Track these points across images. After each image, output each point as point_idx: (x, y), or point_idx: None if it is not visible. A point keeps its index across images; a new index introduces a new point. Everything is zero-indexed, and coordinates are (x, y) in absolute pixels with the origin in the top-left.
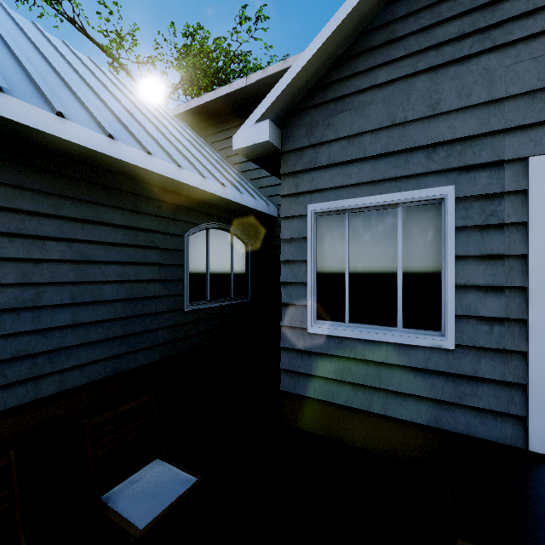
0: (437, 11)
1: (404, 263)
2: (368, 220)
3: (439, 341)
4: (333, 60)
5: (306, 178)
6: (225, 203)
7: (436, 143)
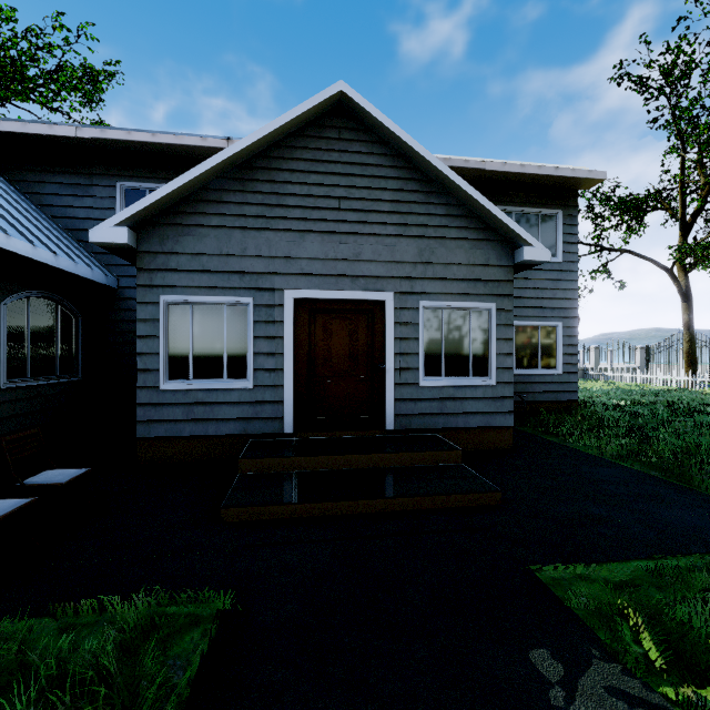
0: (246, 196)
1: (228, 340)
2: (206, 311)
3: (247, 385)
4: (181, 197)
5: (159, 275)
6: (53, 271)
7: (245, 272)
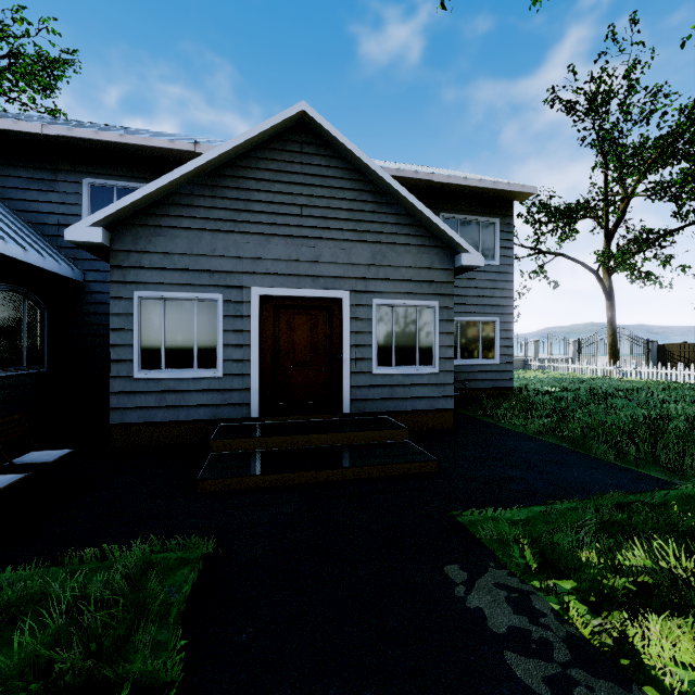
0: (215, 201)
1: (198, 333)
2: (177, 306)
3: (216, 374)
4: (154, 200)
5: (132, 272)
6: (21, 265)
7: (214, 270)
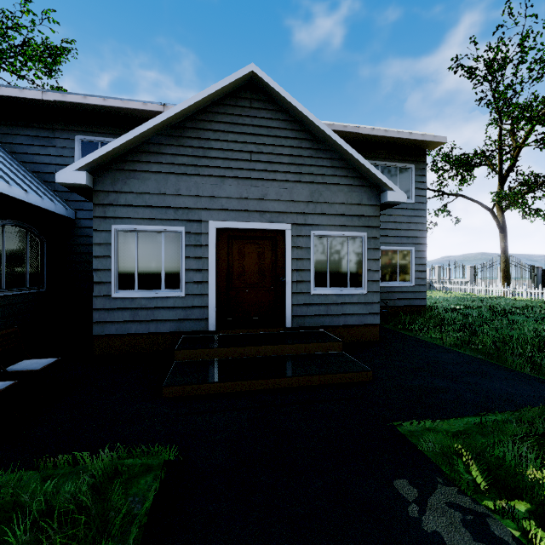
0: (179, 149)
1: (165, 259)
2: (148, 237)
3: (180, 294)
4: (128, 149)
5: (111, 209)
6: (24, 205)
7: (178, 207)
